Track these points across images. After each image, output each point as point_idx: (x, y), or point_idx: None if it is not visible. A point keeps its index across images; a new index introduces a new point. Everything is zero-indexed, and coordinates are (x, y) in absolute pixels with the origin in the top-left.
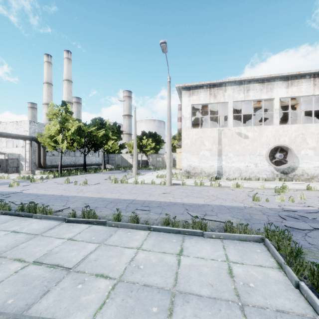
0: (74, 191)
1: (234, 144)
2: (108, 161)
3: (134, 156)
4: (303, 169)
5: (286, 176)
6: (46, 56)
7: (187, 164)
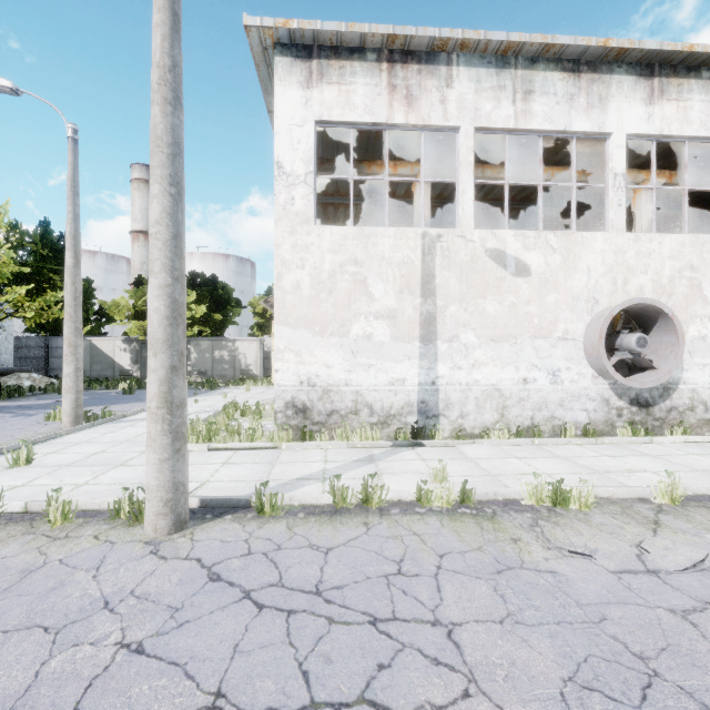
0: None
1: (481, 297)
2: (47, 362)
3: (66, 342)
4: (693, 389)
5: (647, 415)
6: None
7: (299, 374)
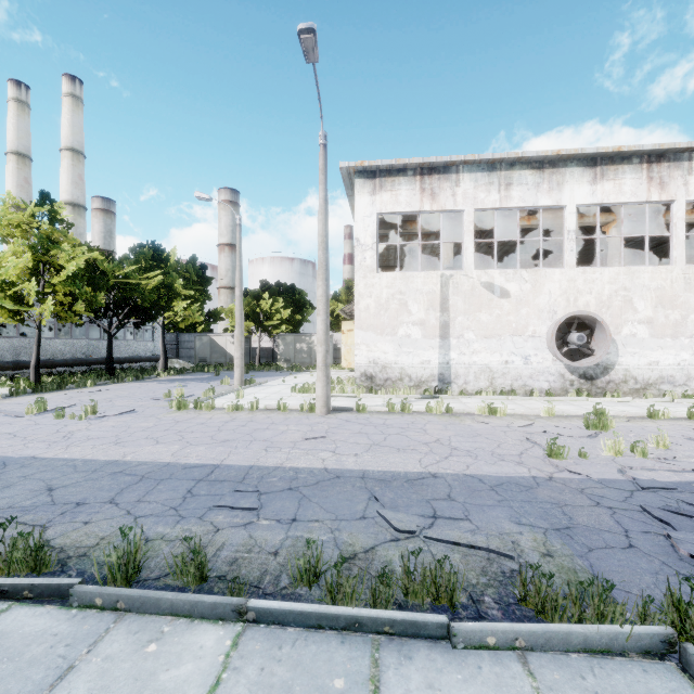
0: (40, 440)
1: (477, 311)
2: (178, 352)
3: (236, 339)
4: (626, 369)
5: (592, 385)
6: (14, 85)
7: (368, 357)
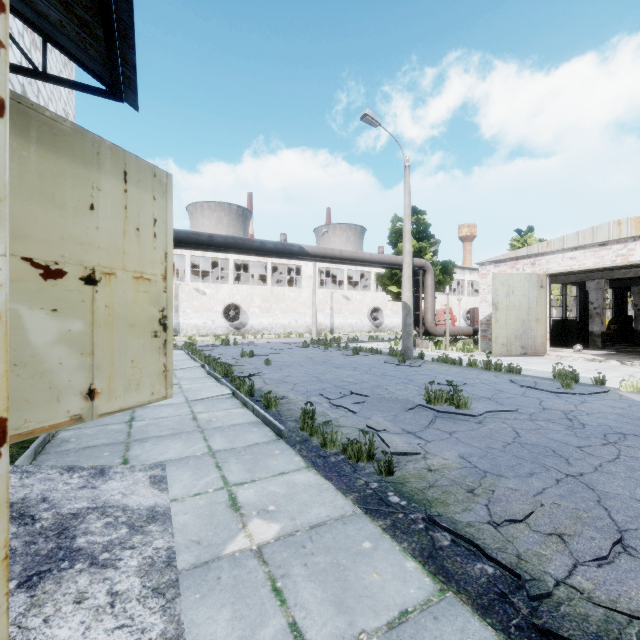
0: None
1: (192, 300)
2: None
3: None
4: (252, 325)
5: (239, 332)
6: None
7: None
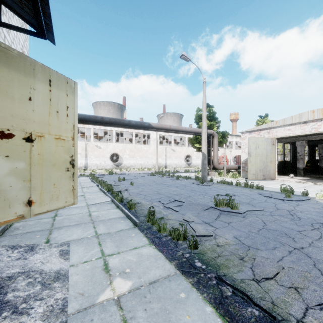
0: None
1: (94, 151)
2: None
3: None
4: (125, 164)
5: (118, 167)
6: None
7: None
